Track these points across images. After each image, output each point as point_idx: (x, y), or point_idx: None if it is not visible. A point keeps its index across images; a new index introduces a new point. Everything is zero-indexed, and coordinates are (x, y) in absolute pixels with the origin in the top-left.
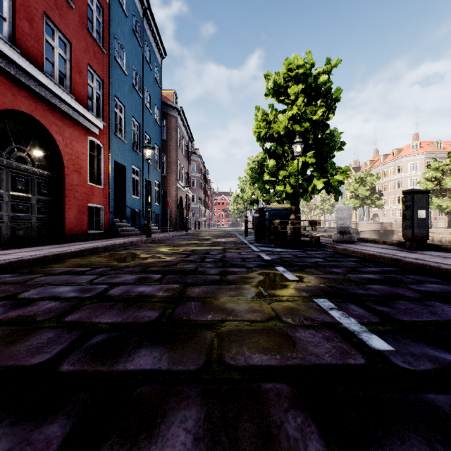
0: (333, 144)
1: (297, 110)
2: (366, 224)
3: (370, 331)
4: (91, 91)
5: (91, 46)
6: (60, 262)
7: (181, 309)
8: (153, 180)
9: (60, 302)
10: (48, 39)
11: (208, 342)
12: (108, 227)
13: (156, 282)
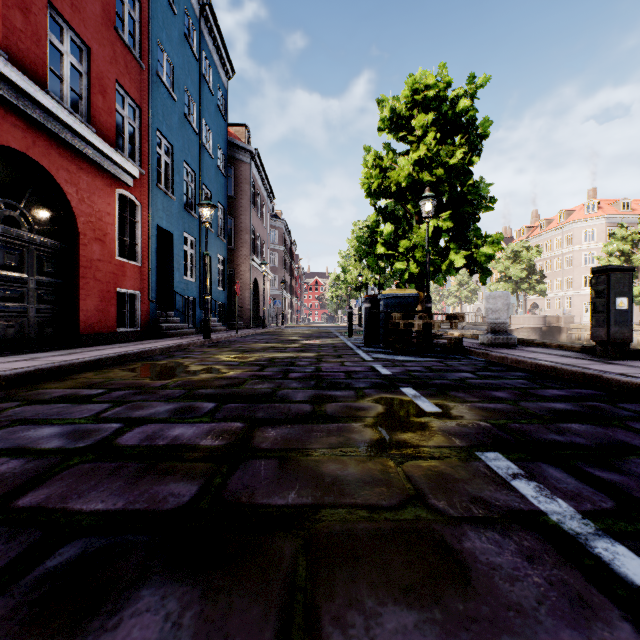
0: (478, 200)
1: (425, 151)
2: (522, 318)
3: (608, 535)
4: (122, 122)
5: (121, 54)
6: (60, 379)
7: (240, 477)
8: (215, 255)
9: (25, 461)
10: (53, 40)
11: (286, 566)
12: (147, 324)
13: (205, 417)
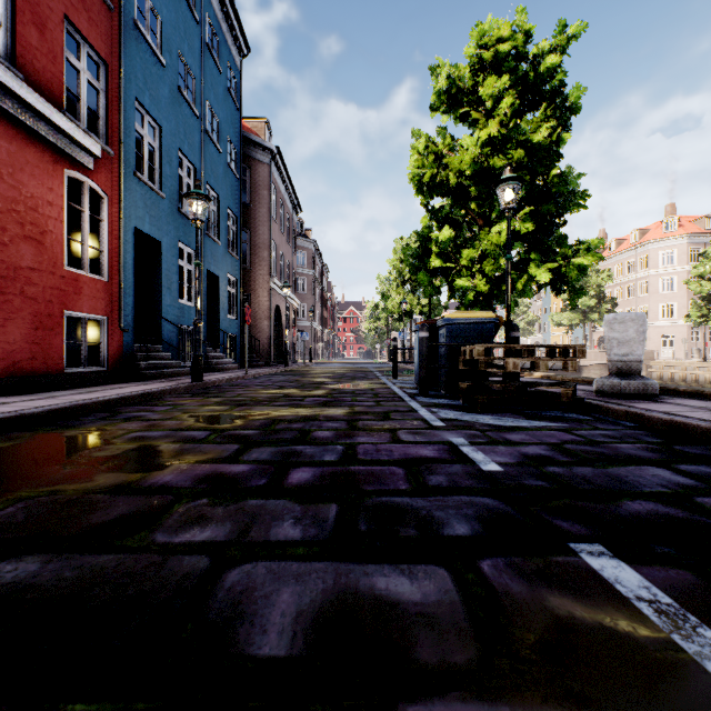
0: (566, 197)
1: (498, 127)
2: (594, 353)
3: None
4: (77, 79)
5: None
6: None
7: None
8: (223, 274)
9: None
10: None
11: None
12: (118, 361)
13: None
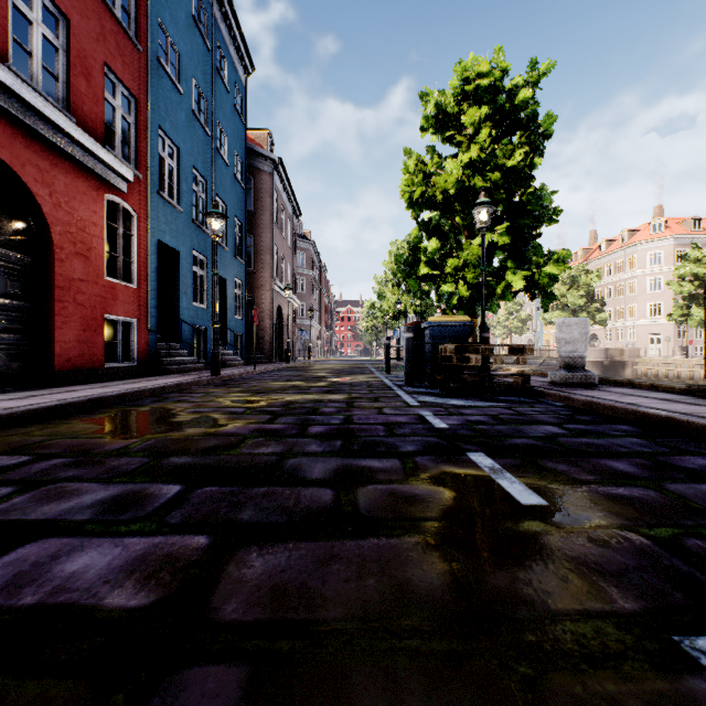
0: (540, 212)
1: (478, 152)
2: None
3: None
4: (113, 114)
5: (110, 31)
6: None
7: None
8: (231, 278)
9: None
10: (18, 3)
11: None
12: (145, 358)
13: (151, 519)
